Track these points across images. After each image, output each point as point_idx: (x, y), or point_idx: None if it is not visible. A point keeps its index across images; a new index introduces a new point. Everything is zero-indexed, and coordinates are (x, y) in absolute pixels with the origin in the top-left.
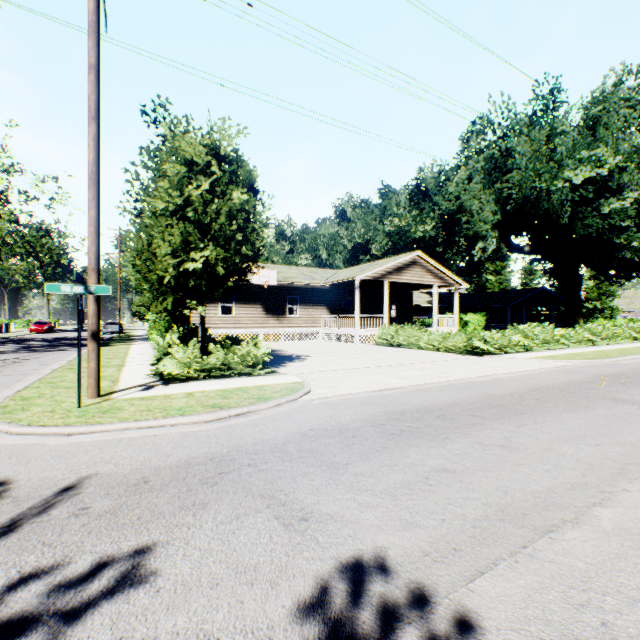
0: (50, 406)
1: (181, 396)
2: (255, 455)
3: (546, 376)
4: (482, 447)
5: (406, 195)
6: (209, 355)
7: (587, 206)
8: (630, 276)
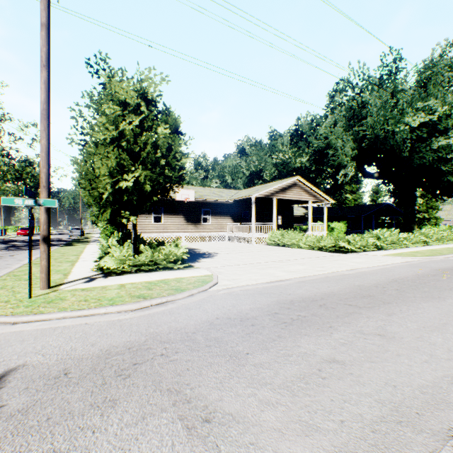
0: (7, 296)
1: (115, 287)
2: (168, 344)
3: (399, 270)
4: (363, 336)
5: (288, 137)
6: (140, 254)
7: (421, 143)
8: (451, 195)
